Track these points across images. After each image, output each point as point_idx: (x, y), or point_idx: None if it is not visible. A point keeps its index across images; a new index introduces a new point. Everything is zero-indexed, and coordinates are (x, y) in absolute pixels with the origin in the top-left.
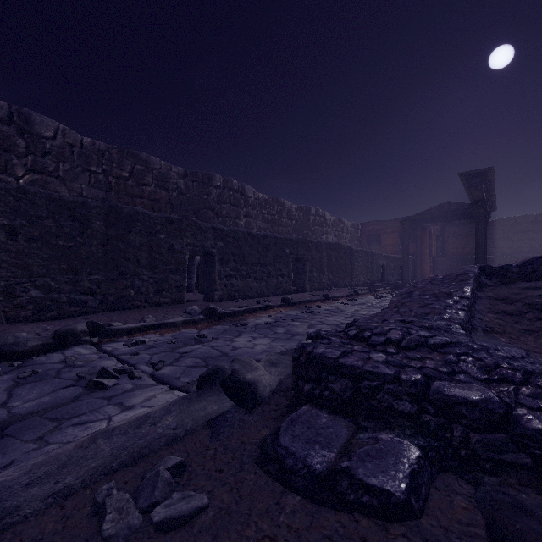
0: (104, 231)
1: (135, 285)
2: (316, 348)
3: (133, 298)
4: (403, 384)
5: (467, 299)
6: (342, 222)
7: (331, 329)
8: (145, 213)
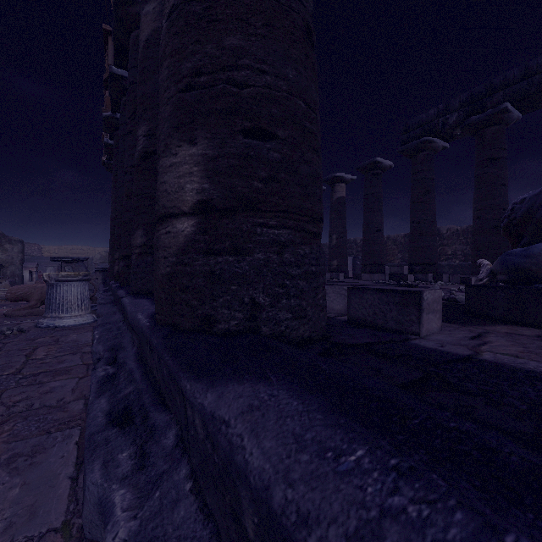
0: None
1: None
2: None
3: None
4: None
5: None
6: None
7: None
8: None
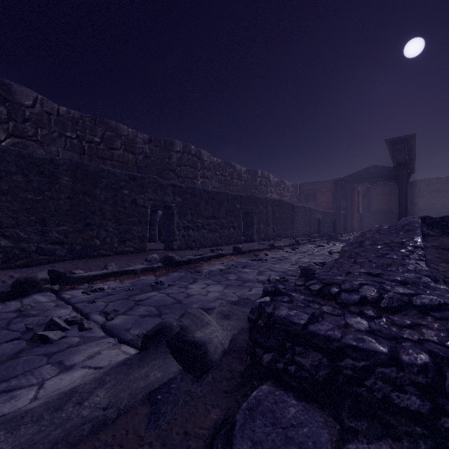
0: (71, 186)
1: (101, 236)
2: (277, 309)
3: (98, 247)
4: (406, 368)
5: (422, 249)
6: (284, 183)
7: (279, 275)
8: (110, 171)
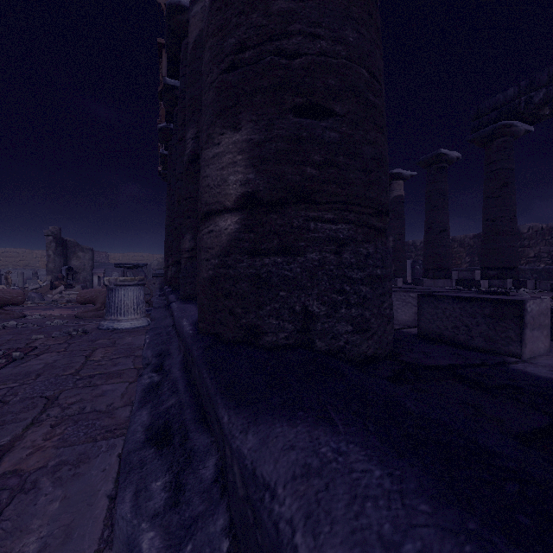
0: None
1: None
2: None
3: None
4: None
5: None
6: None
7: None
8: None
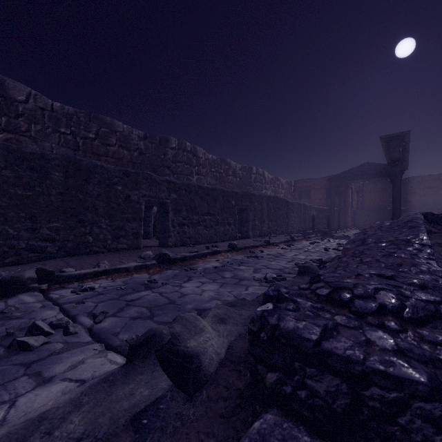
0: (63, 182)
1: (94, 232)
2: (282, 320)
3: (91, 244)
4: None
5: (429, 246)
6: (278, 179)
7: (275, 273)
8: (103, 166)
